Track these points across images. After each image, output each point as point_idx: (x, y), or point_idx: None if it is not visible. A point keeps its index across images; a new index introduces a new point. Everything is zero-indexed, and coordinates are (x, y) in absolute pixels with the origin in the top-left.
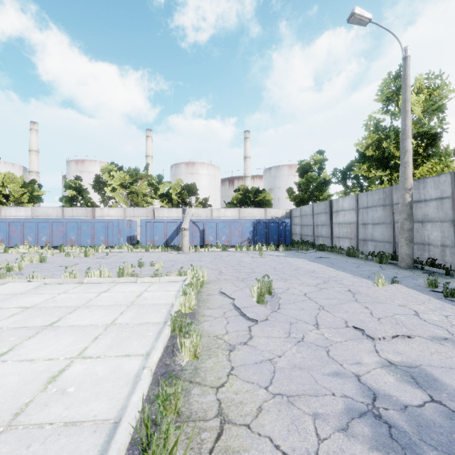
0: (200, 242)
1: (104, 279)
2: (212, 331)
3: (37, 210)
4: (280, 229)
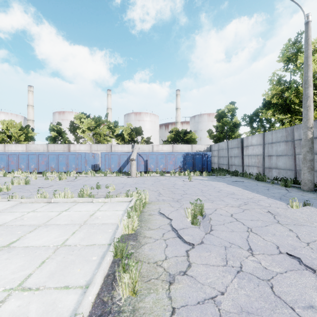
0: (144, 169)
1: (67, 199)
2: (152, 256)
3: (30, 146)
4: (203, 159)
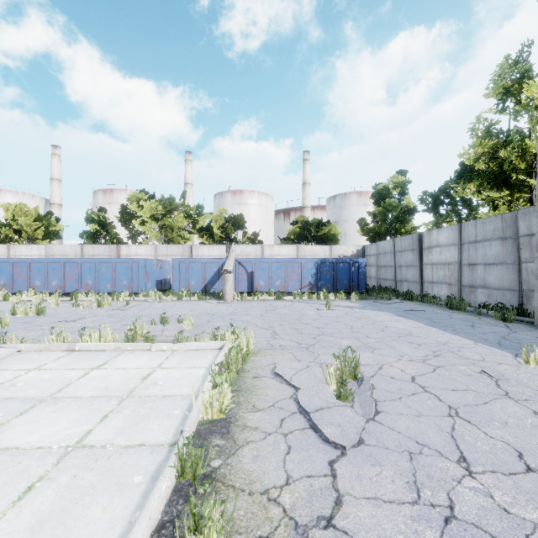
0: (247, 288)
1: (103, 345)
2: (259, 475)
3: (52, 248)
4: (351, 271)
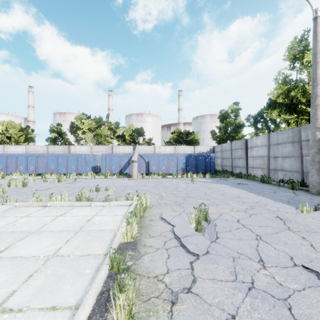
0: (145, 171)
1: (63, 203)
2: (153, 269)
3: (29, 148)
4: (206, 161)
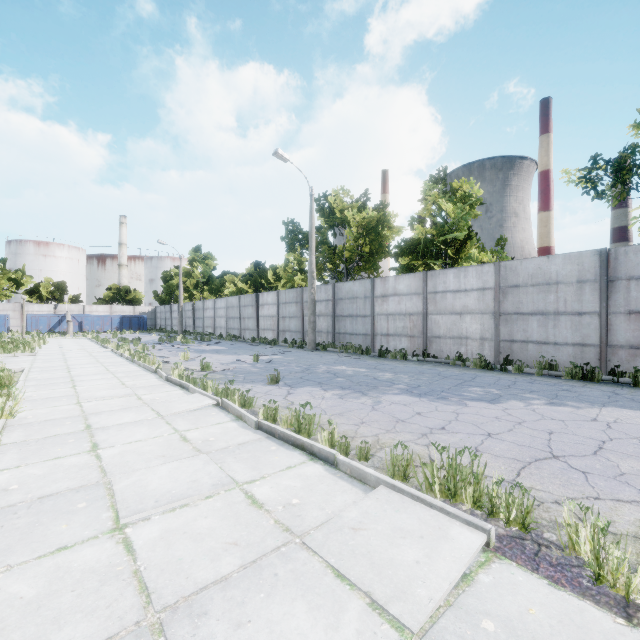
0: (79, 330)
1: (52, 338)
2: None
3: None
4: (140, 321)
